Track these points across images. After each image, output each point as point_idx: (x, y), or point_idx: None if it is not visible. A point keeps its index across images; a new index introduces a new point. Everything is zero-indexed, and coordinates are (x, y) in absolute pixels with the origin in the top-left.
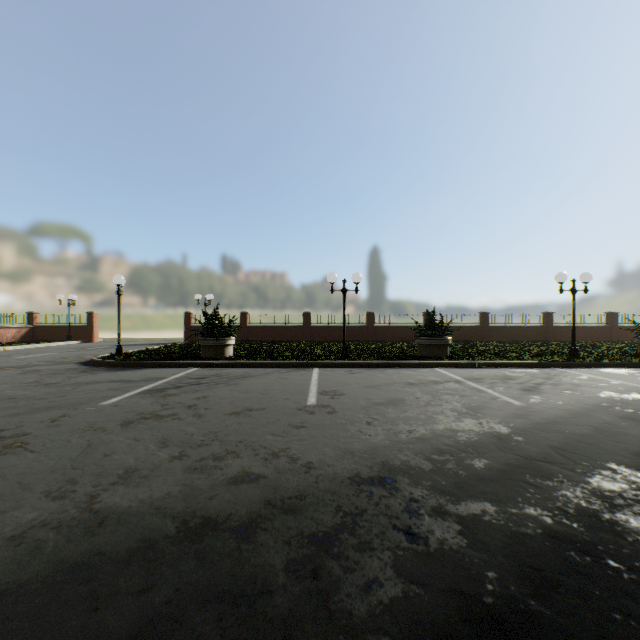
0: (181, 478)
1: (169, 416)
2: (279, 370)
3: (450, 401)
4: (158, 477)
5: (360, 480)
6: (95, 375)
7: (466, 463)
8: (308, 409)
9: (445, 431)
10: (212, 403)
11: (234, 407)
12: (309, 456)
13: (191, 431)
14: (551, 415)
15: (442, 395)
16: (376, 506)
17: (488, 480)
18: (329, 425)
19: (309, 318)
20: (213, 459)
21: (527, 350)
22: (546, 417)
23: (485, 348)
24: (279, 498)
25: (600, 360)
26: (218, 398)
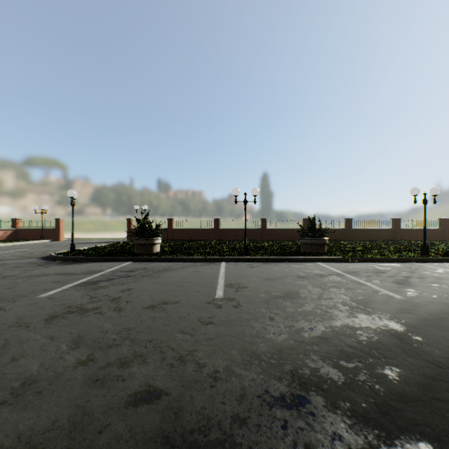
0: (77, 395)
1: (92, 310)
2: (194, 264)
3: (338, 294)
4: (53, 393)
5: (271, 400)
6: (47, 268)
7: (378, 373)
8: (216, 302)
9: (344, 329)
10: (134, 296)
11: (152, 300)
12: (216, 362)
13: (107, 328)
14: (434, 310)
15: (330, 288)
16: (294, 448)
17: (412, 401)
18: (235, 321)
19: (218, 223)
20: (118, 365)
21: (385, 247)
22: (431, 312)
23: (351, 246)
24: (179, 432)
25: (447, 256)
26: (140, 291)
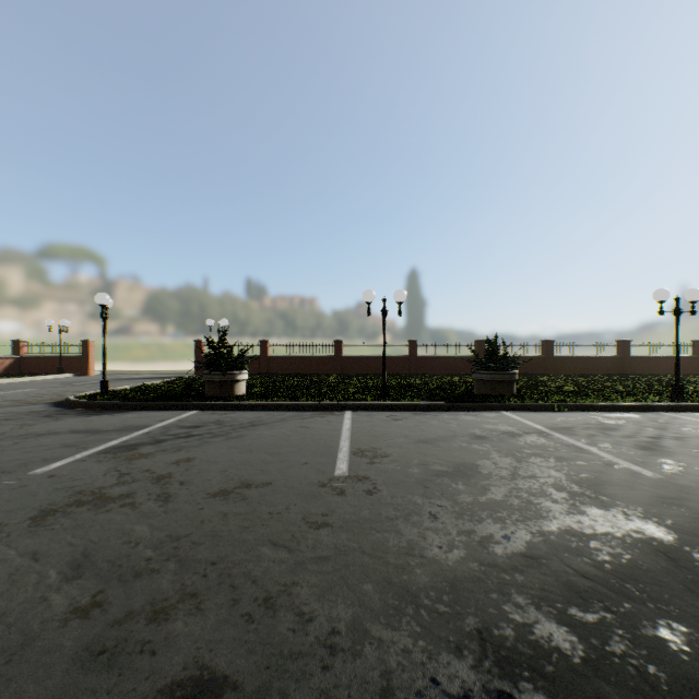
0: (55, 690)
1: (119, 499)
2: (300, 414)
3: (546, 469)
4: (8, 685)
5: None
6: (58, 422)
7: (648, 636)
8: (336, 484)
9: (566, 537)
10: (195, 472)
11: (225, 480)
12: (333, 609)
13: (138, 535)
14: None
15: (529, 457)
16: None
17: None
18: (369, 521)
19: (340, 347)
20: (147, 618)
21: (609, 387)
22: None
23: (554, 384)
24: None
25: None
26: (206, 462)
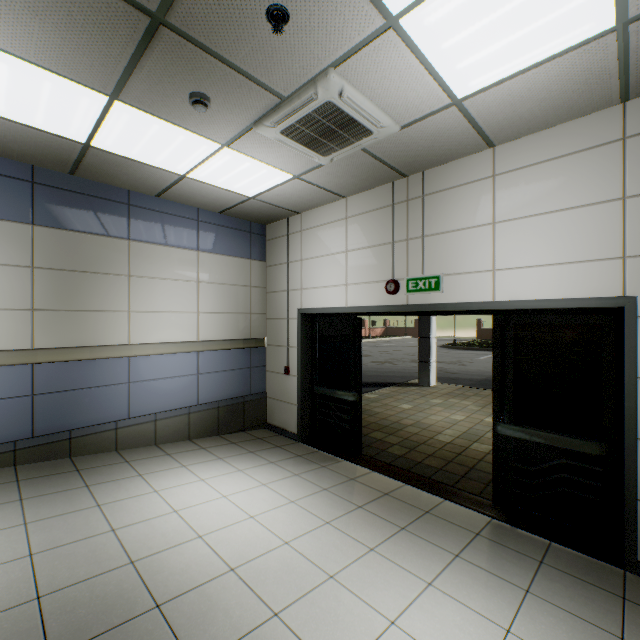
0: None
1: None
2: None
3: None
4: None
5: None
6: (457, 351)
7: None
8: None
9: None
10: None
11: None
12: None
13: None
14: None
15: None
16: None
17: None
18: None
19: None
20: None
21: None
22: None
23: None
24: None
25: None
26: None
